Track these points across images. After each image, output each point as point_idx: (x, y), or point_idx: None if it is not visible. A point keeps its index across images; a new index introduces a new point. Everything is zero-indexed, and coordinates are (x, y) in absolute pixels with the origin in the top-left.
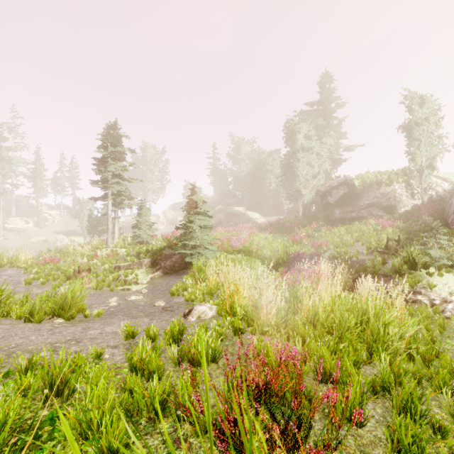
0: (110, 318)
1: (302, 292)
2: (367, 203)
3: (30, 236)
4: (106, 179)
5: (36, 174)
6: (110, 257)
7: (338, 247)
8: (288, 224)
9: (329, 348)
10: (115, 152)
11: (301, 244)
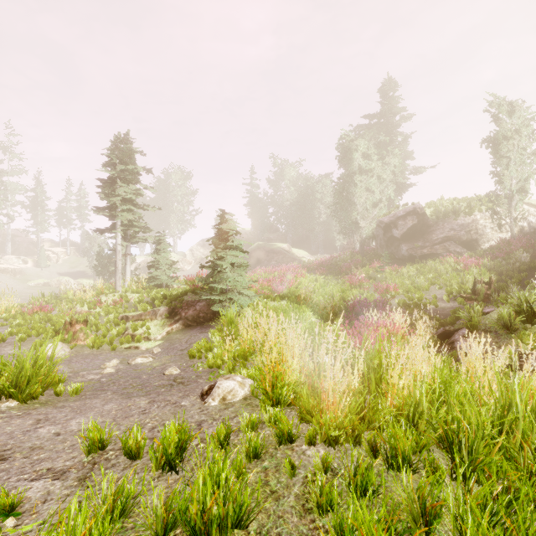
0: (92, 398)
1: (386, 363)
2: (442, 237)
3: (28, 278)
4: (113, 206)
5: (36, 204)
6: (117, 305)
7: (408, 291)
8: (343, 263)
9: (473, 496)
10: (125, 172)
11: (361, 288)
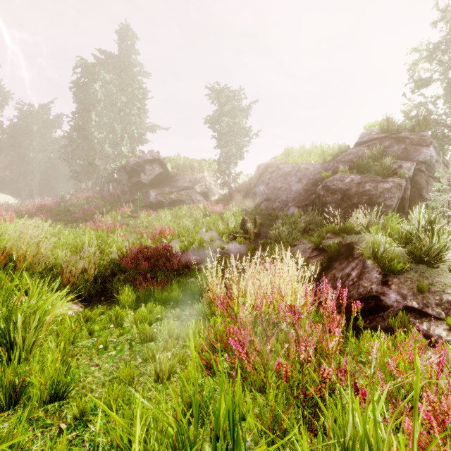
0: None
1: None
2: (185, 188)
3: None
4: None
5: None
6: None
7: (179, 235)
8: (80, 207)
9: None
10: None
11: (117, 235)
